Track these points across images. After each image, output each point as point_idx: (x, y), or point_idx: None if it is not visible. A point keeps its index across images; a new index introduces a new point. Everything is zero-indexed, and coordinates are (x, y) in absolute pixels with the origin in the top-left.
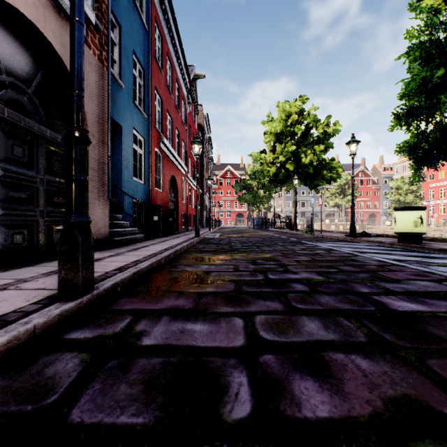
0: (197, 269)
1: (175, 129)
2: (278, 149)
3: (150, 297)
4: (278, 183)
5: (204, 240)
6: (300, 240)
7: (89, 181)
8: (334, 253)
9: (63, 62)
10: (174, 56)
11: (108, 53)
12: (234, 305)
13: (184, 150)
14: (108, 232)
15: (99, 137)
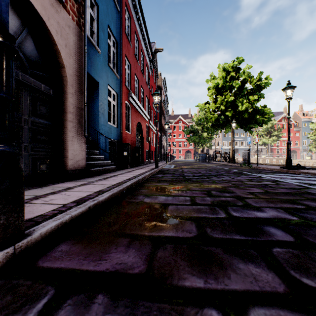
0: (154, 201)
1: (141, 88)
2: (219, 100)
3: (96, 245)
4: (218, 126)
5: (162, 170)
6: (241, 171)
7: (68, 122)
8: (283, 185)
9: (44, 21)
10: (140, 33)
11: (85, 19)
12: (203, 271)
13: (147, 104)
14: (85, 164)
15: (77, 87)
